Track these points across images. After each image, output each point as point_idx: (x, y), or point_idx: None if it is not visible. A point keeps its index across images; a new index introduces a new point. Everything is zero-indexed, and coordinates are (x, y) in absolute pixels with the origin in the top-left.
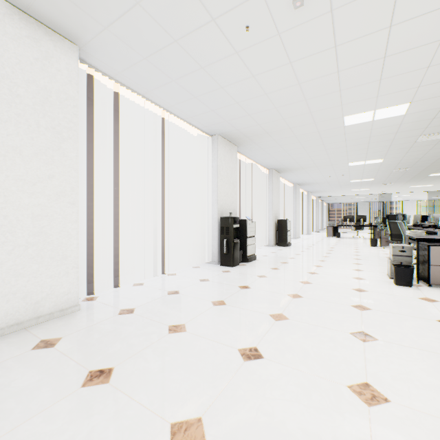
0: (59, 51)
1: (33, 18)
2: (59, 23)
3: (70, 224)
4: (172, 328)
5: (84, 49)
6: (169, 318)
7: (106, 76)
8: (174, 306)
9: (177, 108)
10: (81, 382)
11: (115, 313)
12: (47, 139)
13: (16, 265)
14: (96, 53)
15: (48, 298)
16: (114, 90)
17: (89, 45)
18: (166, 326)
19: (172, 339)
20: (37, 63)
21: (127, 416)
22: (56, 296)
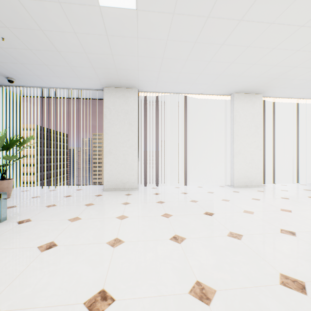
0: (256, 99)
1: (250, 93)
2: (258, 92)
3: (259, 157)
4: (310, 197)
5: (264, 94)
6: (307, 195)
7: (269, 98)
8: (309, 193)
9: (307, 96)
10: (279, 198)
11: (279, 190)
12: (253, 129)
13: (246, 168)
14: (268, 93)
15: (253, 180)
16: (271, 100)
17: (266, 93)
18: (306, 196)
19: (310, 198)
20: (251, 107)
21: (299, 204)
22: (255, 180)
